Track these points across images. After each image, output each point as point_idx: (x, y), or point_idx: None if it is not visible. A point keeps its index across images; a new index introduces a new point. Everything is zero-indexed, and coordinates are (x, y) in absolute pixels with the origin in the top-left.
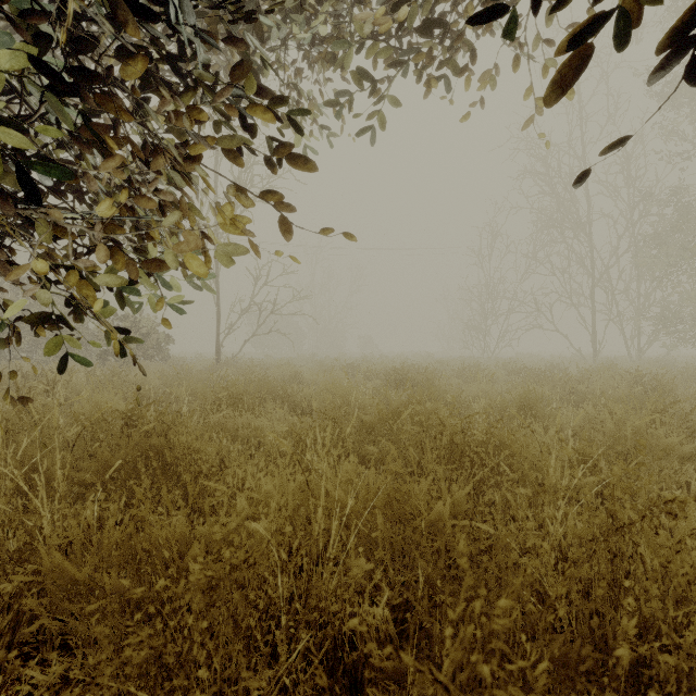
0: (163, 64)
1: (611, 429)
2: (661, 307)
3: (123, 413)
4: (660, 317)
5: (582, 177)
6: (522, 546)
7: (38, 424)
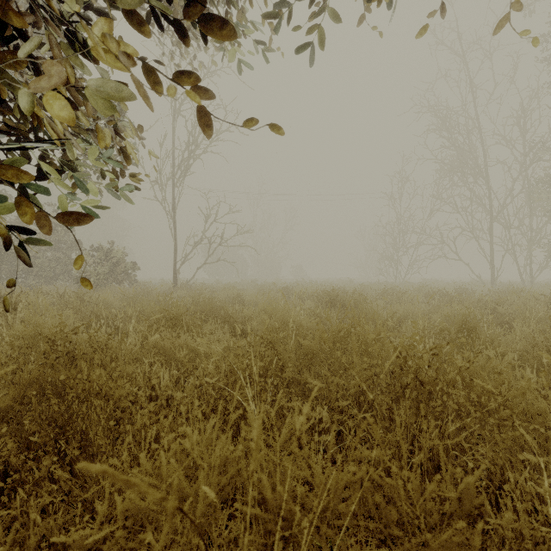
0: None
1: None
2: None
3: (46, 338)
4: (550, 247)
5: None
6: None
7: None
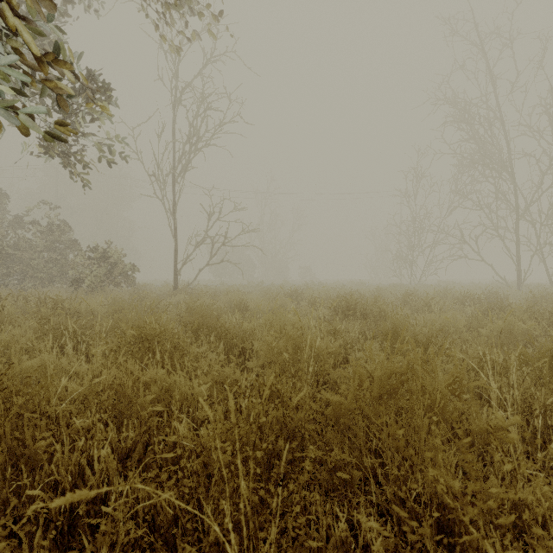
0: None
1: None
2: None
3: None
4: None
5: None
6: None
7: None
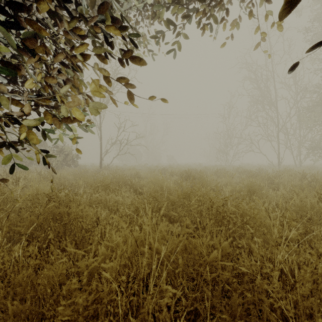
0: (62, 8)
1: (298, 203)
2: (311, 141)
3: (47, 194)
4: (310, 146)
5: (293, 65)
6: (259, 272)
7: (5, 200)
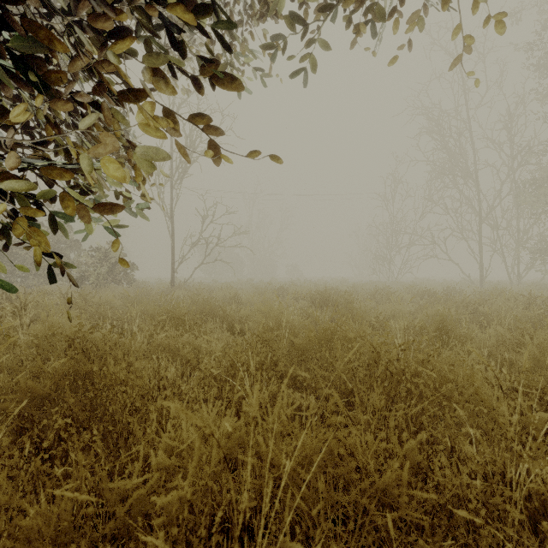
0: None
1: (534, 352)
2: (538, 240)
3: (66, 336)
4: (537, 248)
5: None
6: (480, 501)
7: None
